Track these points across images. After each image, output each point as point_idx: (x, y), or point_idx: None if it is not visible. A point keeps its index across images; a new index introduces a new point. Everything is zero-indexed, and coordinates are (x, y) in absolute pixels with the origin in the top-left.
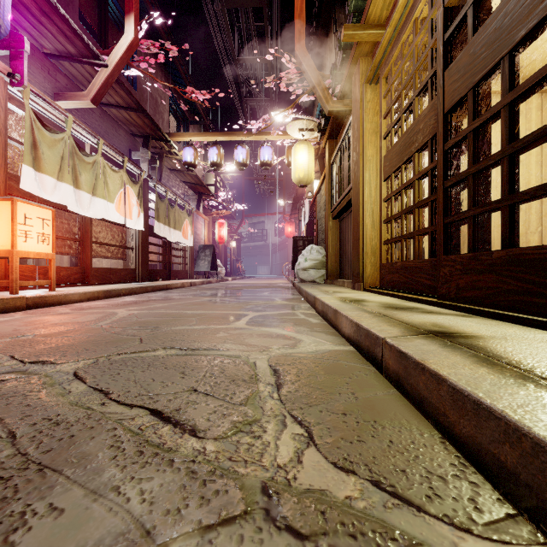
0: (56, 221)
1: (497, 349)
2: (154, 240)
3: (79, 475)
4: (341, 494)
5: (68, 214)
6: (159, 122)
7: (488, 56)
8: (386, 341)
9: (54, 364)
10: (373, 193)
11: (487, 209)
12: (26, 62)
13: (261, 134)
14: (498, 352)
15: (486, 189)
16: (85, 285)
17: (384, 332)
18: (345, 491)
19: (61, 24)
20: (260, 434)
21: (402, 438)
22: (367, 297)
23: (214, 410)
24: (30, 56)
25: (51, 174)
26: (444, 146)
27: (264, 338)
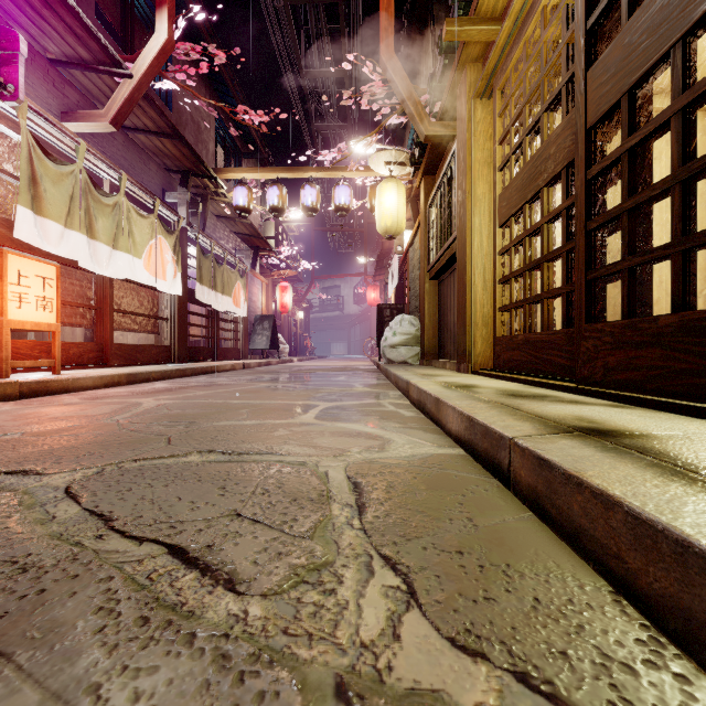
0: (64, 282)
1: (683, 454)
2: (196, 309)
3: (38, 663)
4: (467, 699)
5: (81, 273)
6: (202, 154)
7: (651, 45)
8: (516, 442)
9: (40, 475)
10: (484, 244)
11: (650, 258)
12: (22, 69)
13: (335, 170)
14: (688, 459)
15: (646, 232)
16: (102, 367)
17: (510, 430)
18: (474, 694)
19: (70, 19)
20: (333, 587)
21: (553, 593)
22: (478, 382)
23: (265, 547)
24: (28, 62)
25: (57, 219)
26: (585, 174)
27: (340, 437)
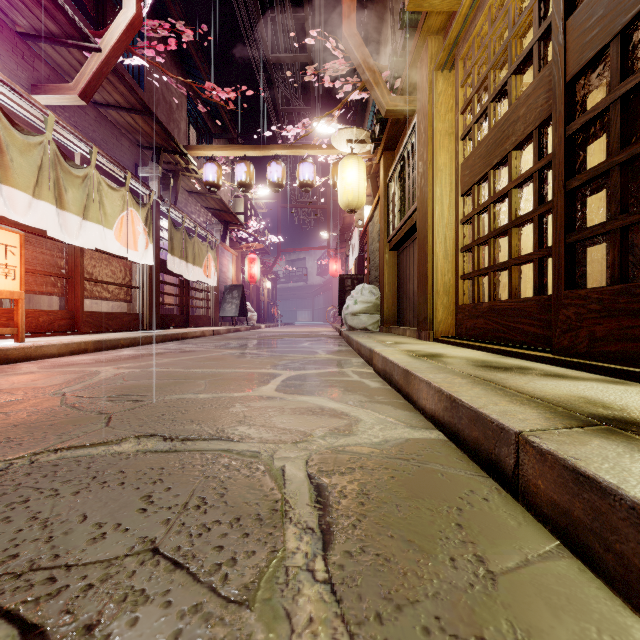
0: (34, 251)
1: None
2: (170, 279)
3: None
4: None
5: (51, 243)
6: (174, 132)
7: None
8: (528, 440)
9: None
10: (445, 213)
11: None
12: None
13: (300, 148)
14: None
15: (637, 189)
16: (73, 334)
17: (511, 418)
18: None
19: None
20: None
21: None
22: (443, 351)
23: (177, 629)
24: None
25: (24, 189)
26: (565, 130)
27: (301, 414)
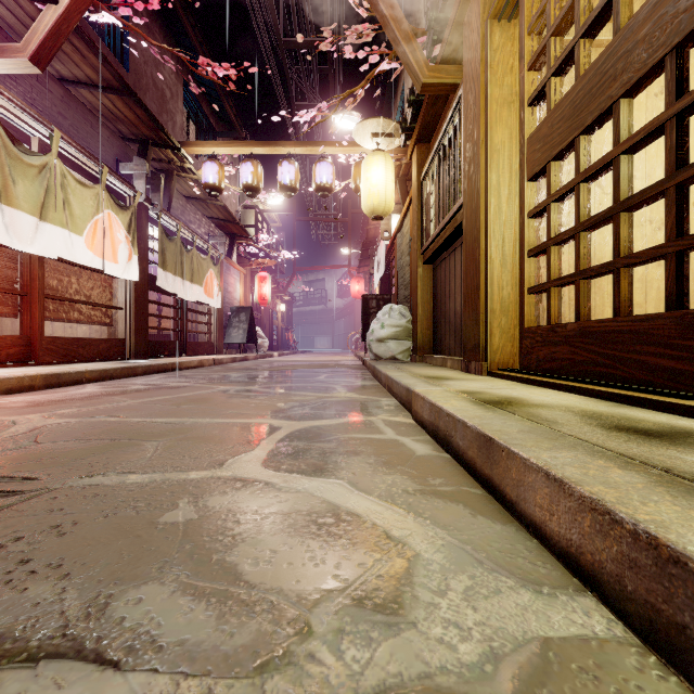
0: None
1: None
2: (167, 300)
3: None
4: None
5: None
6: (167, 126)
7: None
8: None
9: None
10: (503, 207)
11: None
12: None
13: (316, 145)
14: None
15: None
16: (27, 366)
17: None
18: None
19: None
20: None
21: None
22: (516, 392)
23: None
24: None
25: None
26: None
27: (295, 536)
